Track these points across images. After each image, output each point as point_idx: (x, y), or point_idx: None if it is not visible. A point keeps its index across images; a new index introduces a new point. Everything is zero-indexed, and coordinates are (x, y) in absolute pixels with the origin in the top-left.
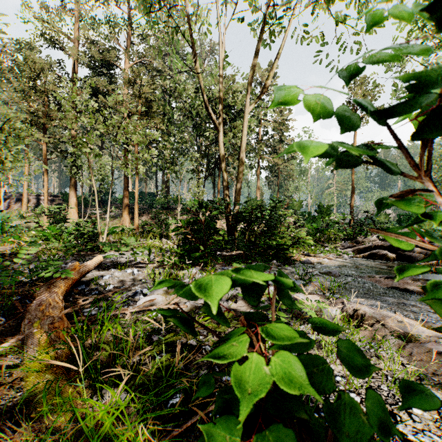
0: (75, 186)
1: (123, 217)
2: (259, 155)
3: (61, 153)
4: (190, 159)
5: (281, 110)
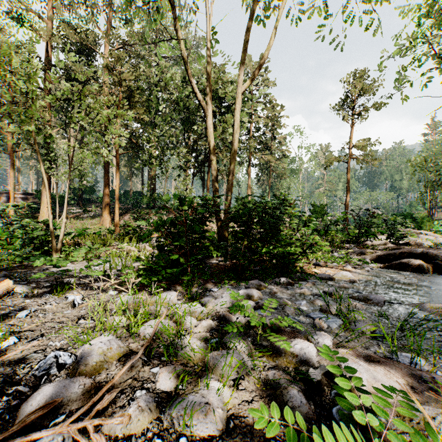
0: (49, 182)
1: (104, 217)
2: (250, 151)
3: (31, 146)
4: (177, 155)
5: (273, 105)
